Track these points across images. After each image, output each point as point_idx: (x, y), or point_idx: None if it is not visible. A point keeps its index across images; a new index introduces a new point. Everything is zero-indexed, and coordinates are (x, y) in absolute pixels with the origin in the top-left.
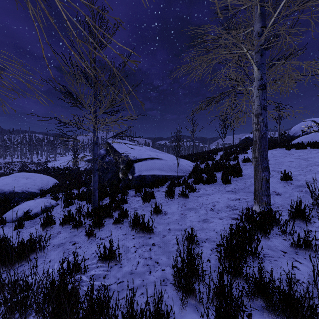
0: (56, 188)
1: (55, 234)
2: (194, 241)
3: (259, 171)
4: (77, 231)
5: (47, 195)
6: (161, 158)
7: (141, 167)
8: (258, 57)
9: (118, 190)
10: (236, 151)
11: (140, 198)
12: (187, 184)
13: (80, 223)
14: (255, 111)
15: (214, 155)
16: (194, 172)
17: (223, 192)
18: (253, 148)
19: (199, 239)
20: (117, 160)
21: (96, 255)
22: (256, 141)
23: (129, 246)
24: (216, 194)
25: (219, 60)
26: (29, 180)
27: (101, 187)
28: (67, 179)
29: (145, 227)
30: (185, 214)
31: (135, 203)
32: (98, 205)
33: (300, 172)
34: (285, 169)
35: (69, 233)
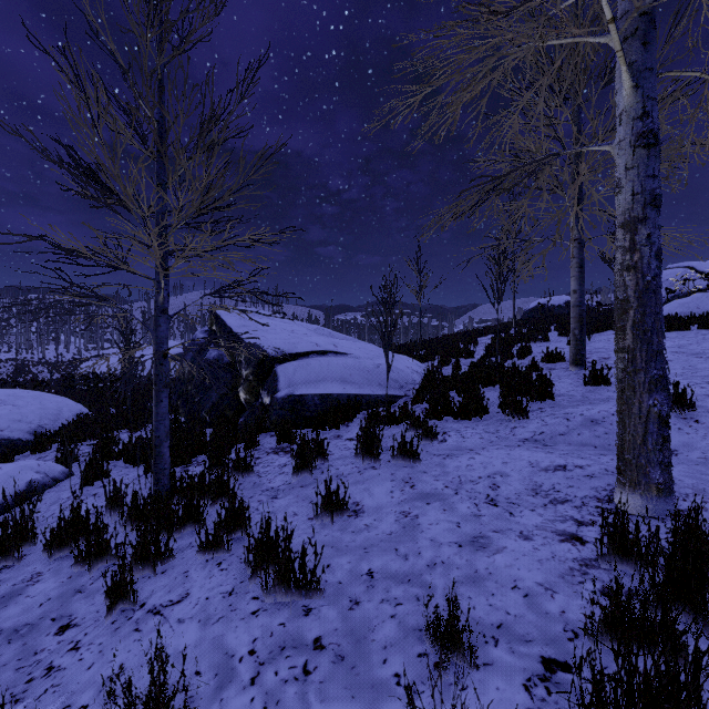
0: (76, 429)
1: (20, 584)
2: (461, 645)
3: (639, 390)
4: (90, 571)
5: (51, 446)
6: (346, 351)
7: (294, 375)
8: (634, 51)
9: (234, 435)
10: (522, 335)
11: (290, 459)
12: (414, 421)
13: (103, 546)
14: (624, 212)
15: (469, 344)
16: (428, 387)
17: (511, 442)
18: (616, 322)
19: (471, 623)
20: (235, 357)
21: (119, 690)
22: (629, 301)
23: (236, 653)
24: (494, 450)
25: (521, 52)
26: (6, 407)
27: (189, 426)
28: (112, 403)
29: (294, 571)
30: (413, 513)
31: (275, 474)
32: (171, 481)
33: (706, 389)
34: (676, 382)
35: (65, 579)
